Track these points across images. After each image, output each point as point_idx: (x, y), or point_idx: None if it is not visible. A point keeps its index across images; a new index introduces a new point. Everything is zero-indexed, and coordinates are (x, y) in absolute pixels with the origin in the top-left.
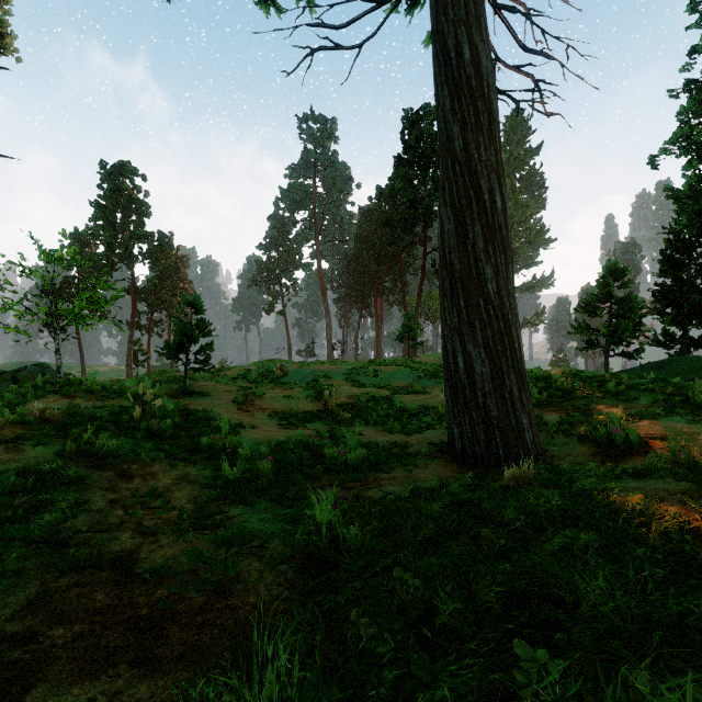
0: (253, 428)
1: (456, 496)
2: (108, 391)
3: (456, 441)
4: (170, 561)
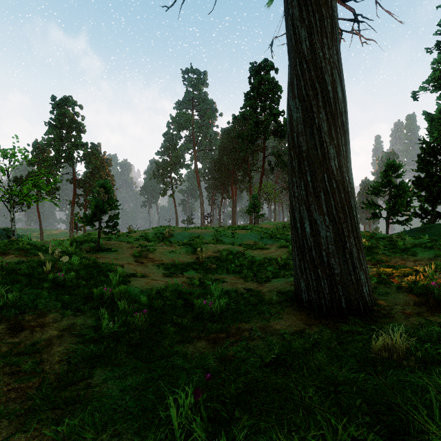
0: (143, 276)
1: (329, 372)
2: (37, 248)
3: (303, 293)
4: None
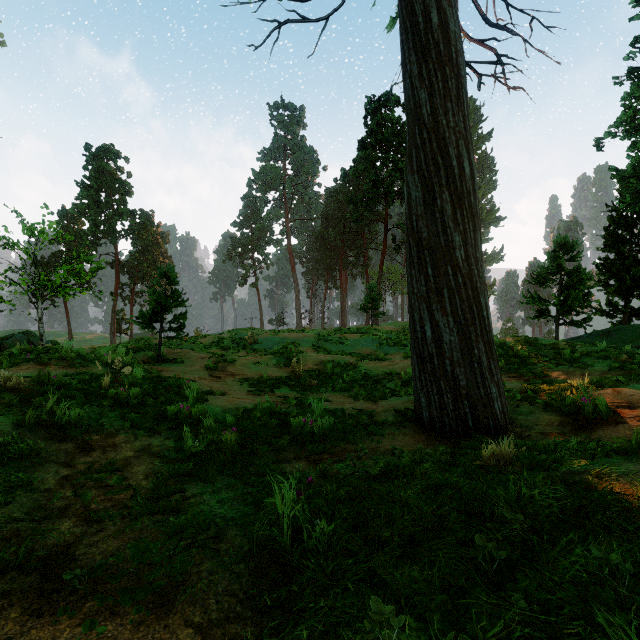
0: (223, 394)
1: (432, 477)
2: (82, 358)
3: (424, 410)
4: (110, 559)
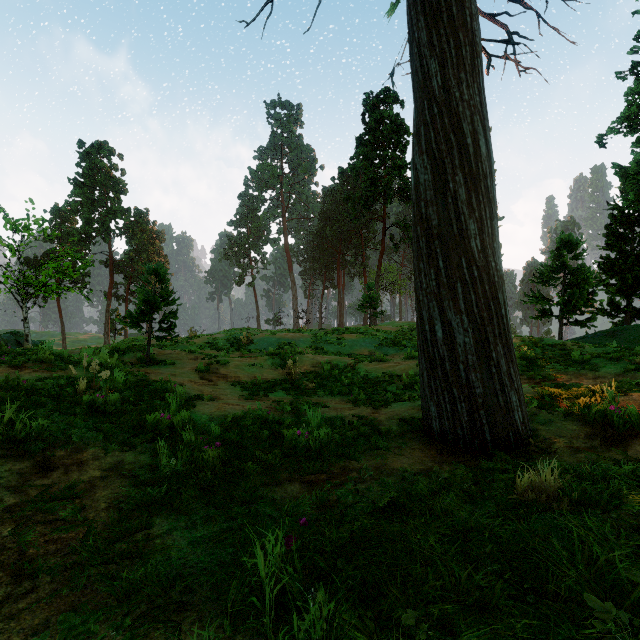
0: (213, 399)
1: (458, 517)
2: (63, 360)
3: (433, 421)
4: None
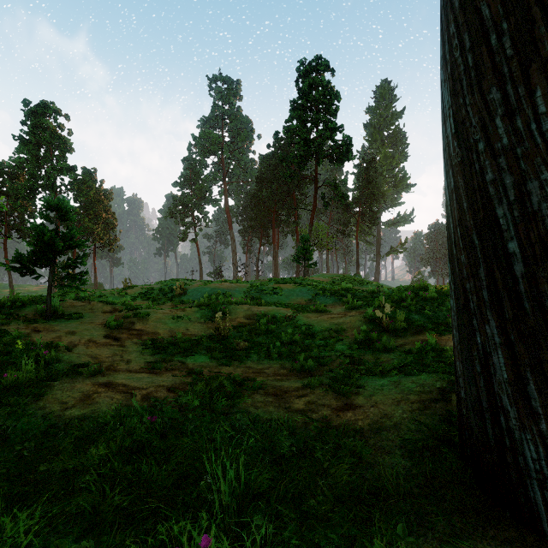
0: (97, 373)
1: None
2: None
3: (533, 482)
4: None
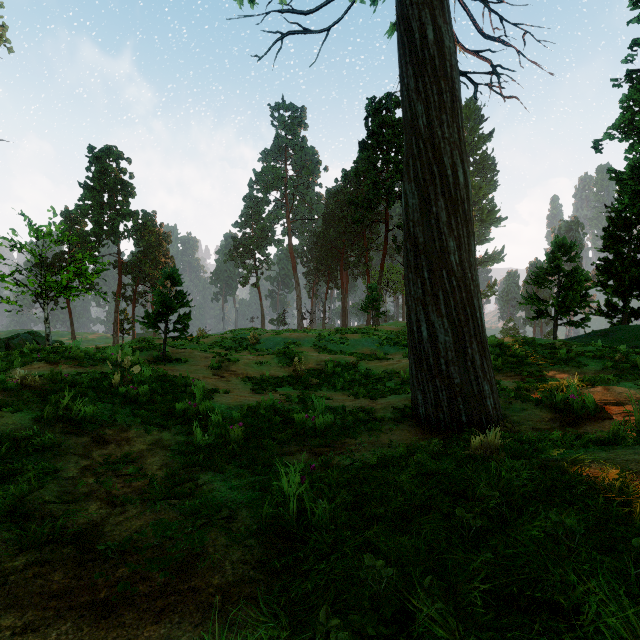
0: (227, 393)
1: (424, 465)
2: (91, 357)
3: (420, 407)
4: (135, 535)
